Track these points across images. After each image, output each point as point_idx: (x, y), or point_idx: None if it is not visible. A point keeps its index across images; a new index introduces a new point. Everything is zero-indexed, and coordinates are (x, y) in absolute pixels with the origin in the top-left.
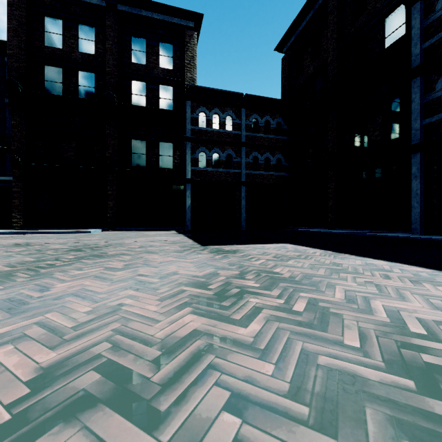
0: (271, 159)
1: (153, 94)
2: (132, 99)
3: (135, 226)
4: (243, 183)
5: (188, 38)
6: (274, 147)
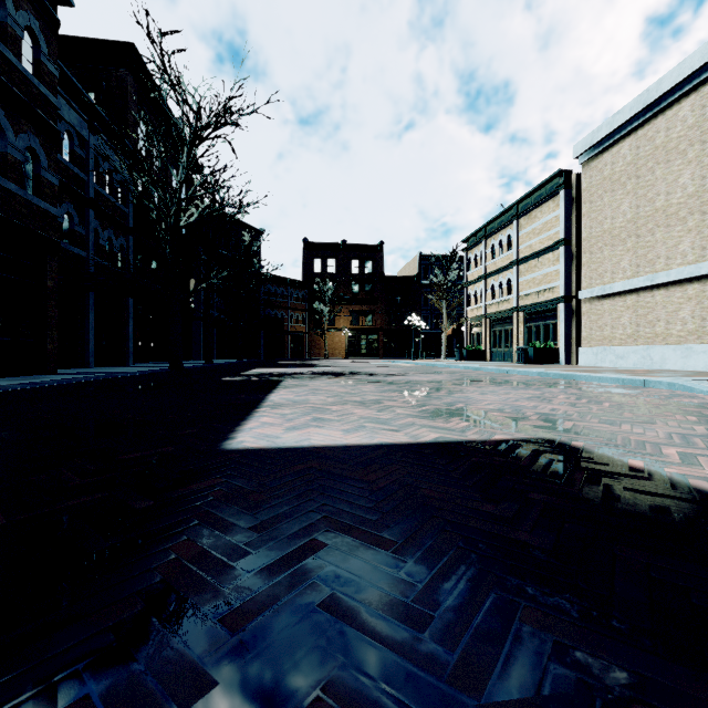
0: None
1: None
2: None
3: None
4: None
5: None
6: None
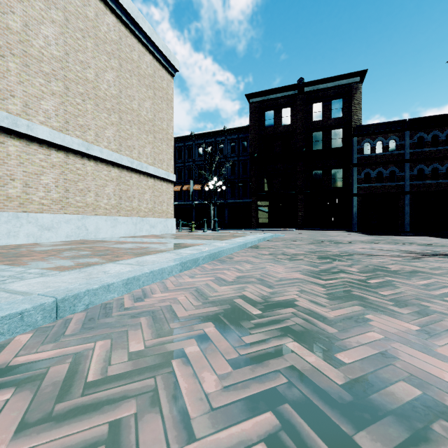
0: (439, 169)
1: (327, 138)
2: (313, 144)
3: (315, 227)
4: (406, 193)
5: (354, 90)
6: (443, 157)
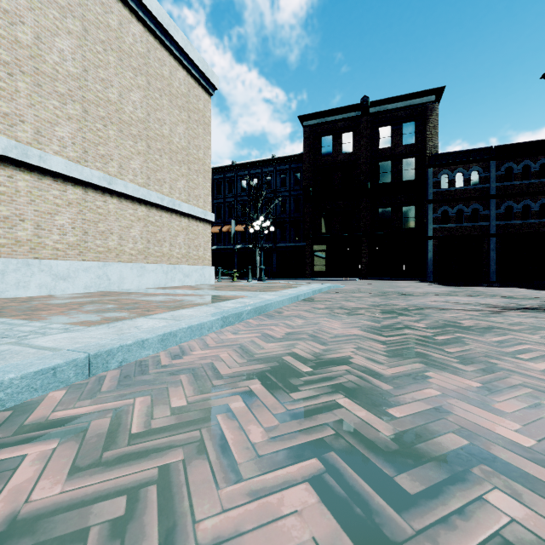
0: (531, 206)
1: (397, 169)
2: (380, 177)
3: (382, 276)
4: (492, 235)
5: (429, 112)
6: (536, 192)
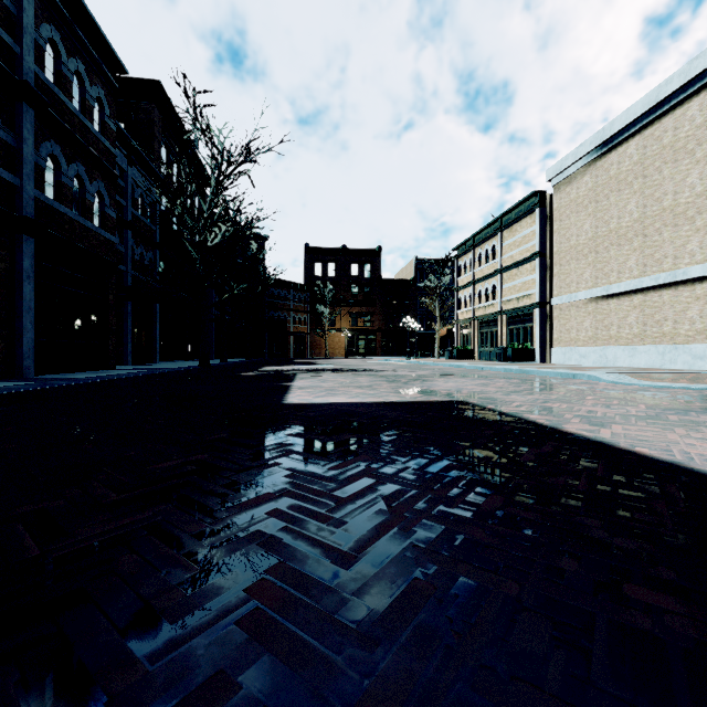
0: None
1: None
2: None
3: None
4: None
5: None
6: None
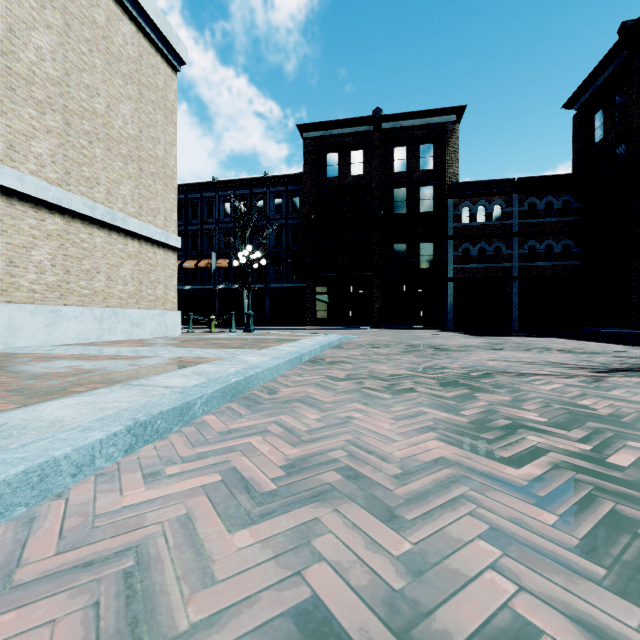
0: (554, 247)
1: (414, 197)
2: (394, 206)
3: (396, 325)
4: (515, 278)
5: (449, 133)
6: (558, 232)
